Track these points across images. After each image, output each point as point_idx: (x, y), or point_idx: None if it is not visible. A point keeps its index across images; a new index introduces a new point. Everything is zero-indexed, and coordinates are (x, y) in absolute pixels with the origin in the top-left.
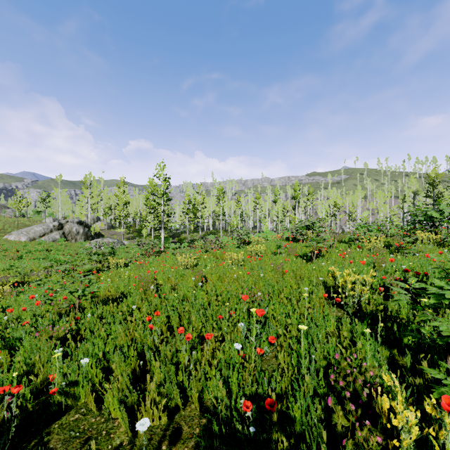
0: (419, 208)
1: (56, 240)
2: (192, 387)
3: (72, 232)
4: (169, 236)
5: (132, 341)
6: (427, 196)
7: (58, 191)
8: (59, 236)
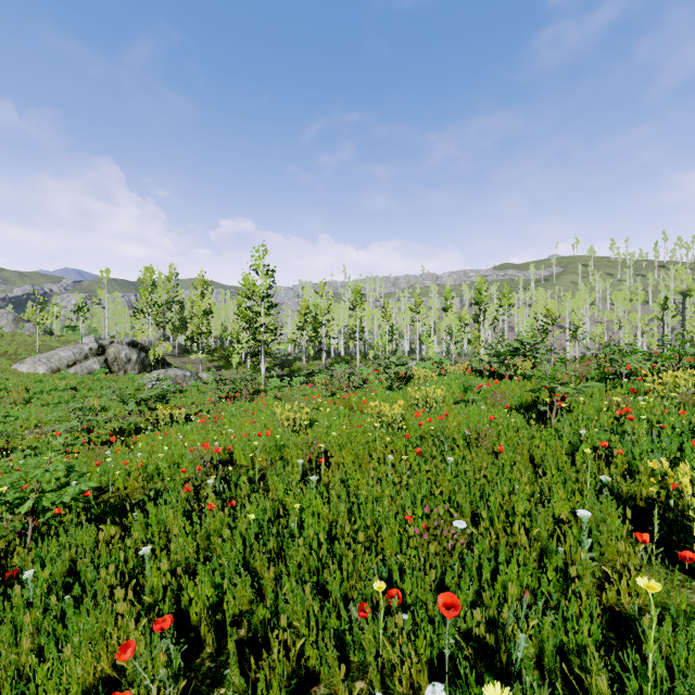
0: None
1: (94, 371)
2: None
3: (120, 359)
4: (276, 365)
5: (115, 670)
6: None
7: (103, 295)
8: (98, 366)
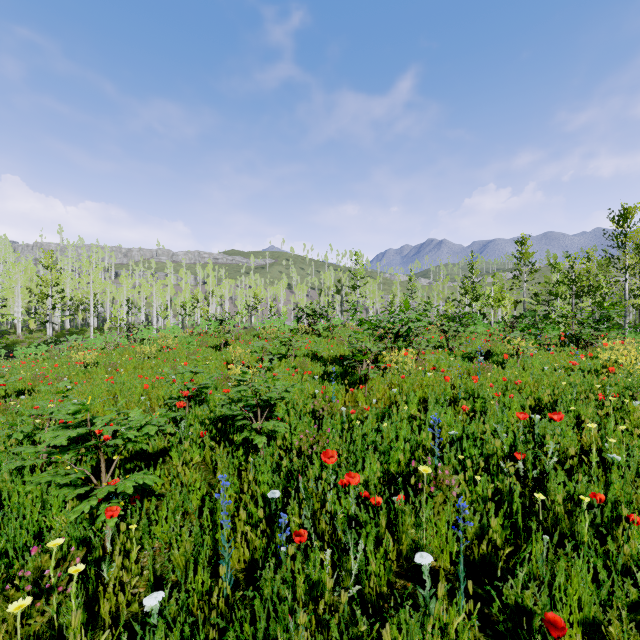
0: (300, 307)
1: None
2: (153, 398)
3: None
4: None
5: None
6: (337, 292)
7: None
8: None
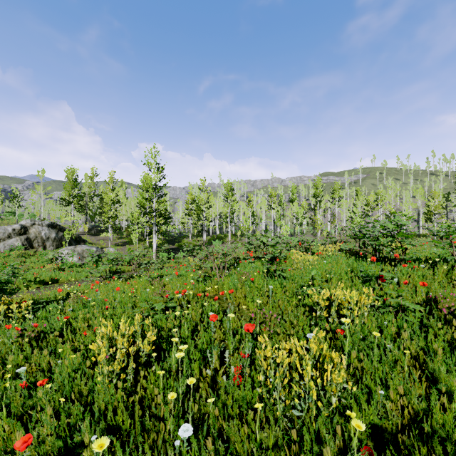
0: None
1: (15, 247)
2: None
3: (40, 237)
4: (169, 241)
5: None
6: None
7: (40, 189)
8: (20, 243)
